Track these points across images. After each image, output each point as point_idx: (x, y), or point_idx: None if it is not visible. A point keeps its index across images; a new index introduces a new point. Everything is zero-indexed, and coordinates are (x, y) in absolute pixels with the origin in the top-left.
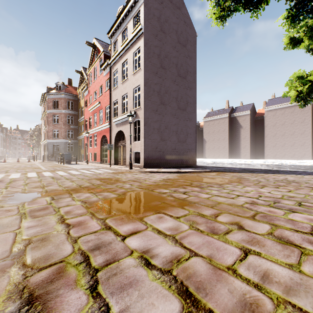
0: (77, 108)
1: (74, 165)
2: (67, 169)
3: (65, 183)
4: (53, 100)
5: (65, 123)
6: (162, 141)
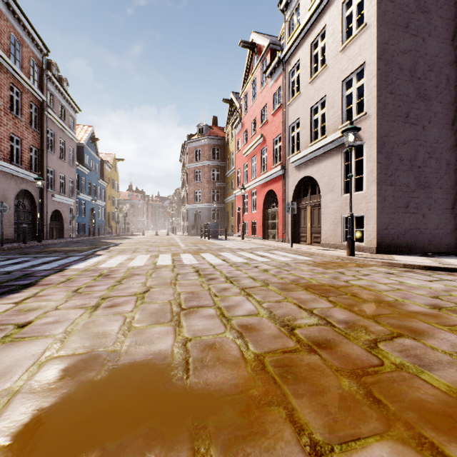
0: (224, 156)
1: (224, 241)
2: (216, 249)
3: (232, 301)
4: (194, 149)
5: (209, 181)
6: (419, 188)
